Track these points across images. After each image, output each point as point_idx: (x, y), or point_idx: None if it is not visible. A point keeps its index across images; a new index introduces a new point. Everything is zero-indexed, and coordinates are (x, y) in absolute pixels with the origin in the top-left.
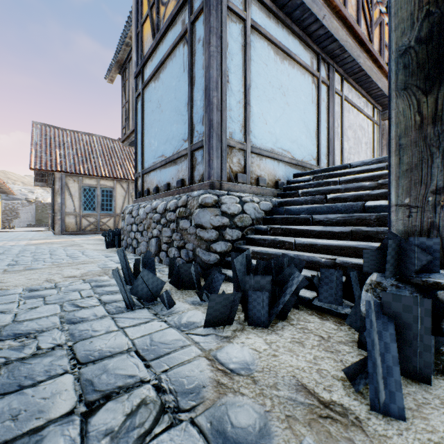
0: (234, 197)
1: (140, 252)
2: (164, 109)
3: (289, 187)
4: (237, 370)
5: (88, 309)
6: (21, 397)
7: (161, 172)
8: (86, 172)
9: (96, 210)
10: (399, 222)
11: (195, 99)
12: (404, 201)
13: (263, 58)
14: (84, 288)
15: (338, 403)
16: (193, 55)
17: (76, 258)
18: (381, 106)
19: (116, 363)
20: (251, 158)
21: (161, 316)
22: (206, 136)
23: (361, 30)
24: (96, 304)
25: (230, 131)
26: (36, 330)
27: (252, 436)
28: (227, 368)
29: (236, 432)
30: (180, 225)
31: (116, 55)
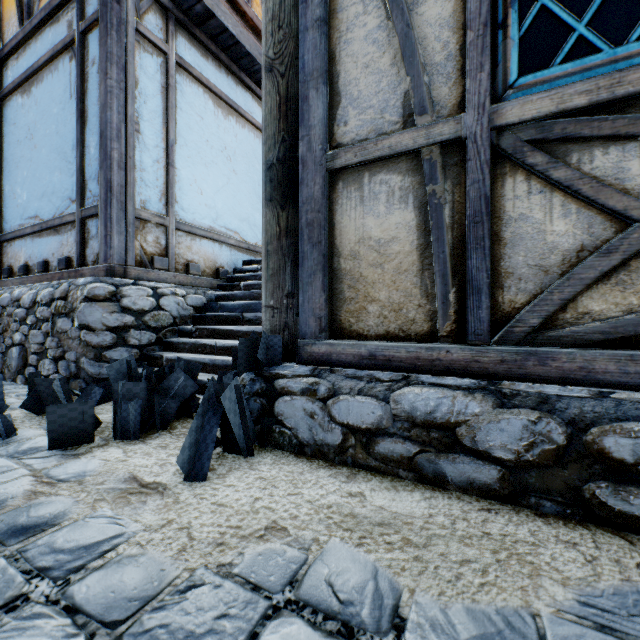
0: (146, 288)
1: None
2: (40, 145)
3: (234, 277)
4: (68, 478)
5: None
6: None
7: (35, 242)
8: None
9: None
10: (268, 322)
11: (89, 144)
12: (271, 303)
13: (197, 108)
14: None
15: (158, 482)
16: (85, 80)
17: None
18: None
19: None
20: (178, 237)
21: None
22: (102, 201)
23: None
24: None
25: (143, 198)
26: None
27: (47, 518)
28: (55, 480)
29: (29, 520)
30: (57, 325)
31: None
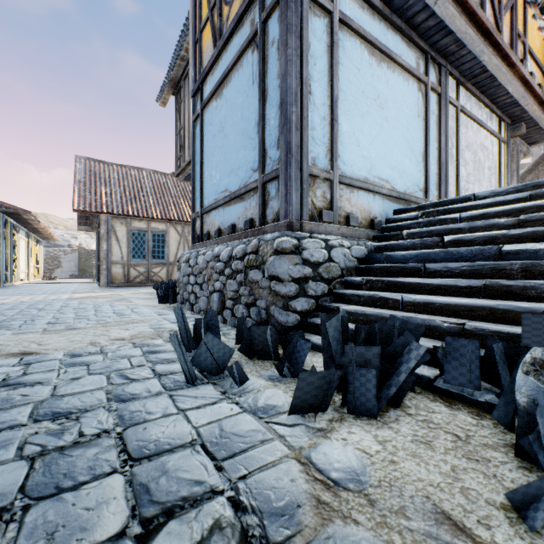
0: (319, 240)
1: (199, 309)
2: (228, 133)
3: (389, 227)
4: (343, 481)
5: (140, 383)
6: (58, 505)
7: (225, 211)
8: (135, 213)
9: (146, 258)
10: None
11: (268, 117)
12: None
13: (354, 61)
14: (134, 354)
15: None
16: (265, 63)
17: (124, 316)
18: (510, 118)
19: (177, 462)
20: (339, 190)
21: (231, 395)
22: (282, 163)
23: (486, 16)
24: (149, 376)
25: (313, 156)
26: (78, 409)
27: None
28: (328, 478)
29: None
30: (249, 276)
31: (170, 73)
